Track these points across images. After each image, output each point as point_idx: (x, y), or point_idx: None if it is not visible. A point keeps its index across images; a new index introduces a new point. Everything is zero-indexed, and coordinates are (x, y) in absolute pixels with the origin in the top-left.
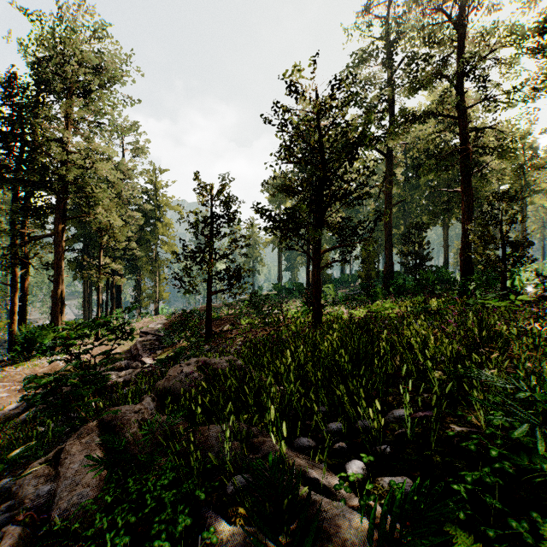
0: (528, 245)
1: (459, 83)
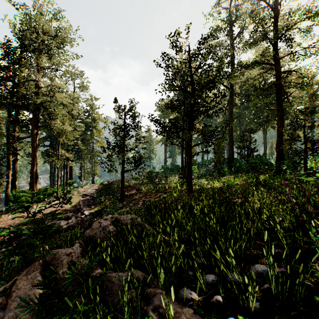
0: None
1: (275, 43)
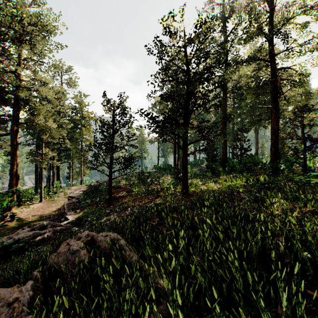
0: None
1: (270, 39)
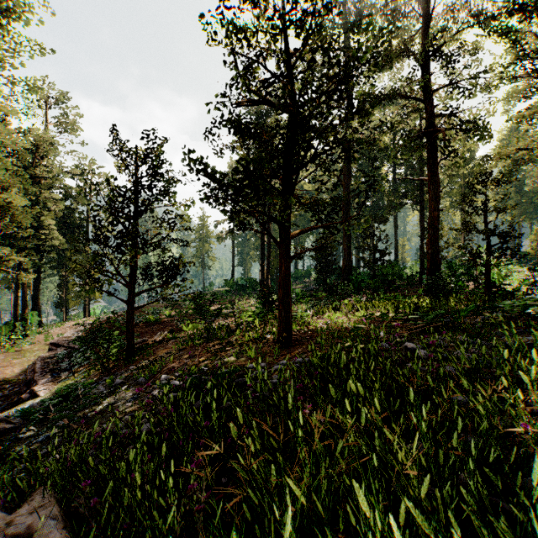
0: (518, 235)
1: (425, 63)
